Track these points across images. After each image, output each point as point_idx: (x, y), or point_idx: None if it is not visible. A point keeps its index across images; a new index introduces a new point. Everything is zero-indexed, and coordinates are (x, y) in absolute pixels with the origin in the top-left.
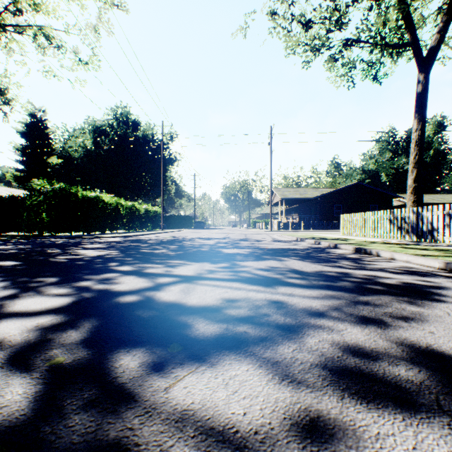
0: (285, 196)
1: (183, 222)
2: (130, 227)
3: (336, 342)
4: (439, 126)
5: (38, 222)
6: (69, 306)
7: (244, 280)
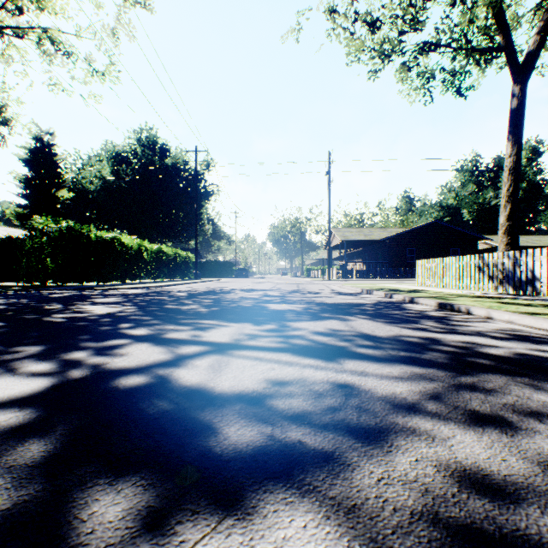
0: (346, 238)
1: (222, 269)
2: (156, 276)
3: (444, 464)
4: (534, 153)
5: (40, 270)
6: (44, 393)
7: (297, 350)
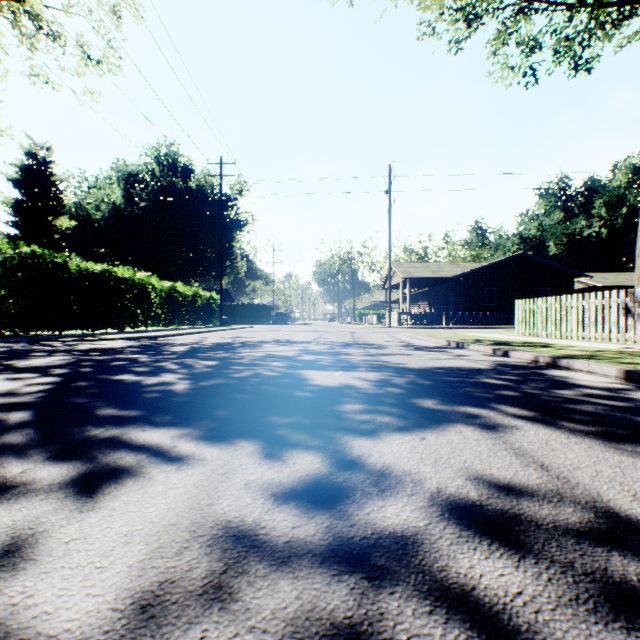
0: (410, 275)
1: (257, 314)
2: (168, 322)
3: None
4: (636, 172)
5: None
6: None
7: None
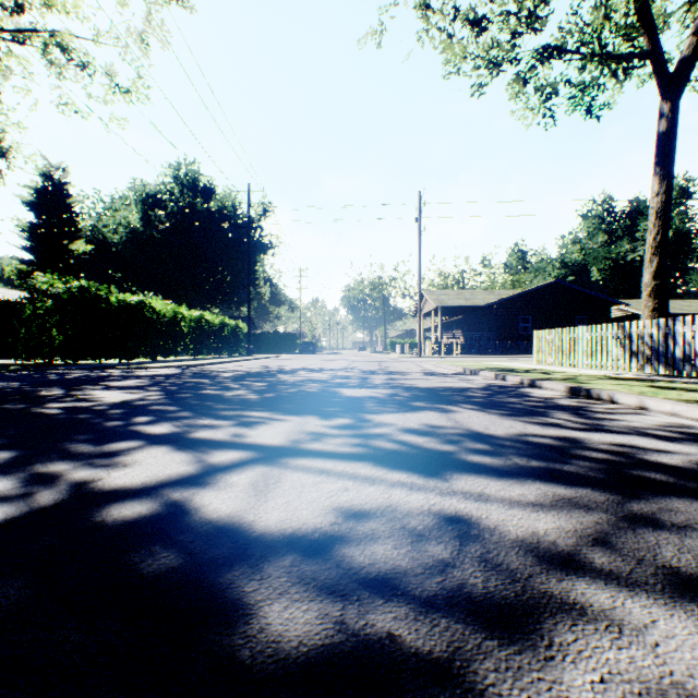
0: (442, 302)
1: (283, 342)
2: (196, 351)
3: (655, 689)
4: (682, 194)
5: (44, 344)
6: None
7: (382, 458)
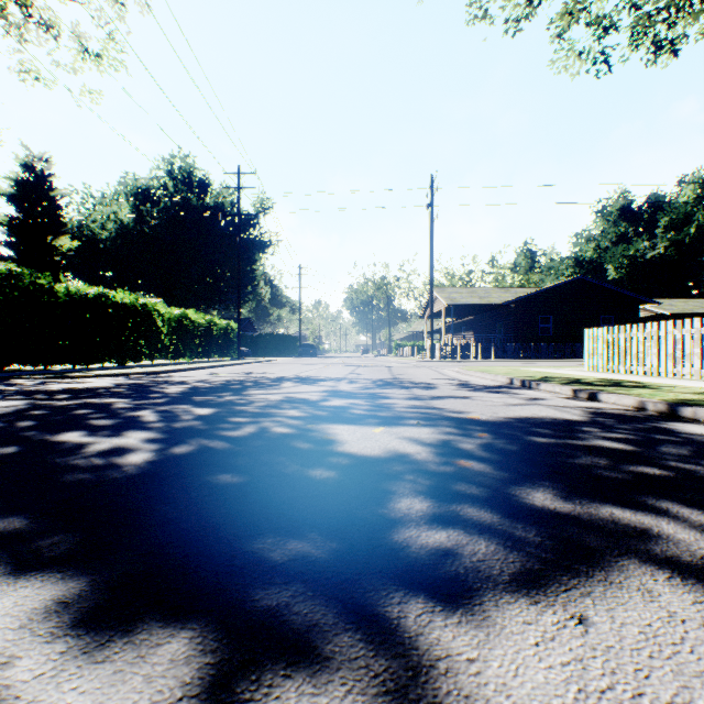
0: (454, 301)
1: (282, 345)
2: (177, 355)
3: None
4: None
5: None
6: None
7: None
